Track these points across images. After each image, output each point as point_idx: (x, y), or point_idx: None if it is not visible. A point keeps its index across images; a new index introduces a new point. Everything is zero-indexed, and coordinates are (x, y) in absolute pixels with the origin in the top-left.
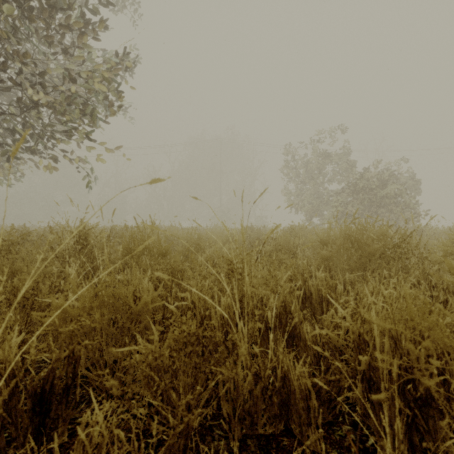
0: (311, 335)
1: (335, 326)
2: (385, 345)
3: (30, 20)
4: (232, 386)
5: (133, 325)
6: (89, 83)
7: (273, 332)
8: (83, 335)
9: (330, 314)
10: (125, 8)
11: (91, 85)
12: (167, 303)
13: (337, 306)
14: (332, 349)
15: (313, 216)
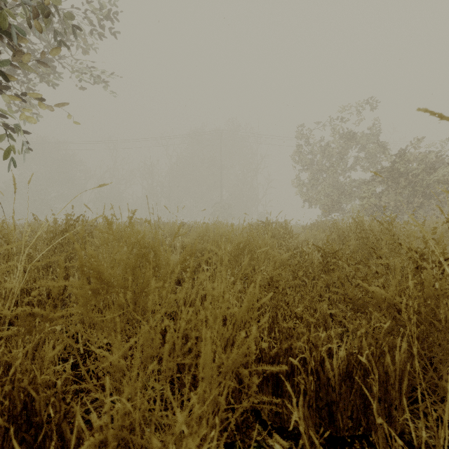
0: None
1: None
2: None
3: None
4: None
5: None
6: None
7: None
8: None
9: None
10: None
11: None
12: None
13: None
14: None
15: (332, 210)
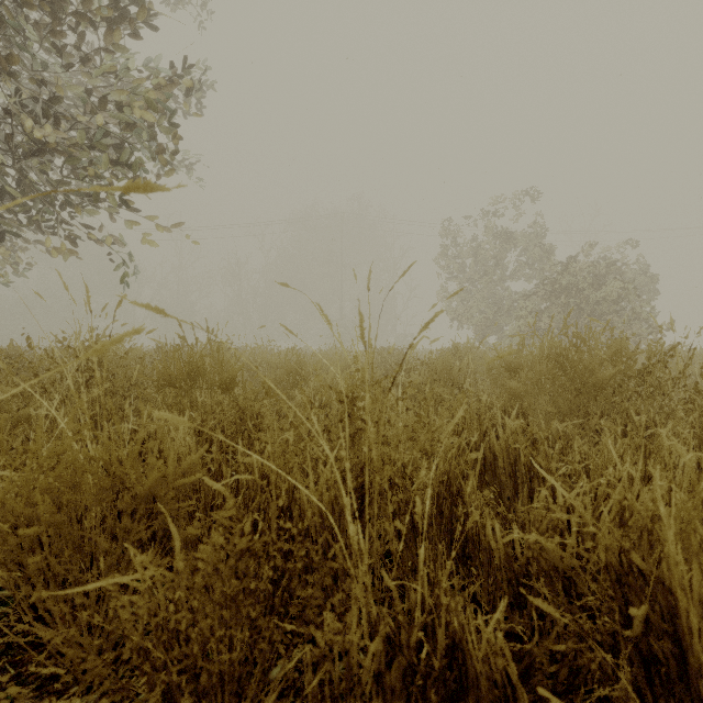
0: (504, 541)
1: (552, 524)
2: (693, 584)
3: (24, 5)
4: (336, 666)
5: (135, 524)
6: (123, 112)
7: (427, 538)
8: (17, 550)
9: (541, 499)
10: (189, 0)
11: (127, 115)
12: (208, 479)
13: (554, 484)
14: (547, 572)
15: (486, 332)
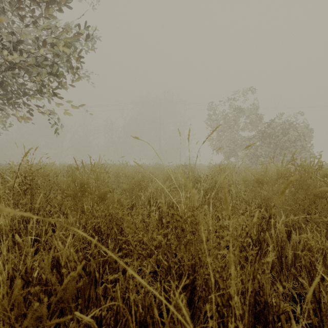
0: None
1: None
2: None
3: None
4: None
5: None
6: (53, 47)
7: None
8: None
9: None
10: None
11: (55, 48)
12: (78, 314)
13: None
14: None
15: (230, 156)
